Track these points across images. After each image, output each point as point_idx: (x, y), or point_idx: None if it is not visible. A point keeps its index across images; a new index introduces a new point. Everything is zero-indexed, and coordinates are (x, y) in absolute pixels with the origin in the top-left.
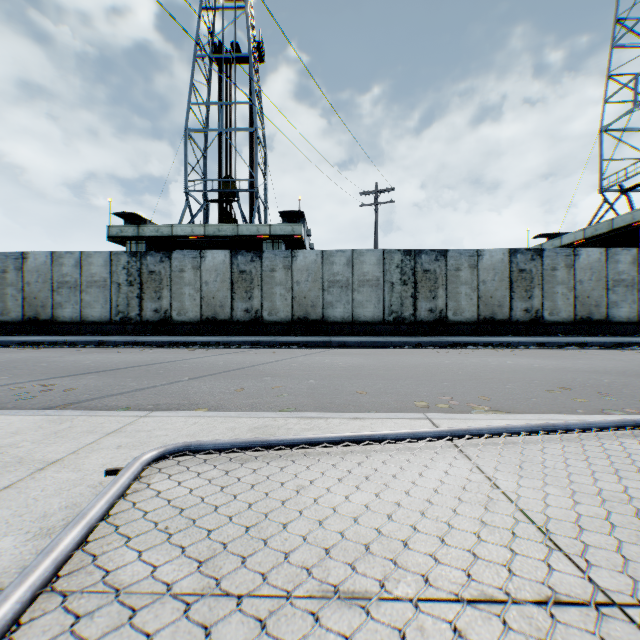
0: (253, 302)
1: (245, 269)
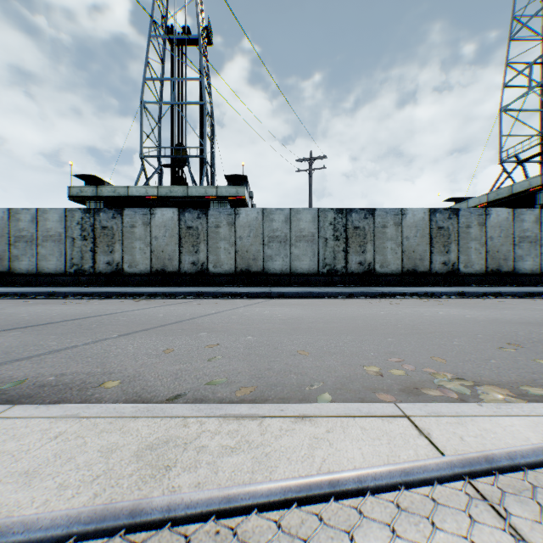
0: (199, 255)
1: (192, 225)
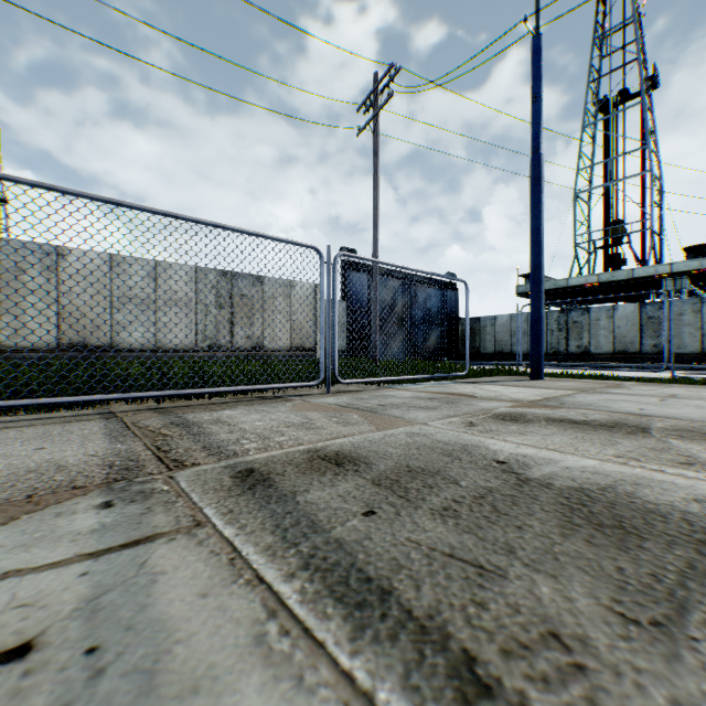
0: (659, 339)
1: (652, 315)
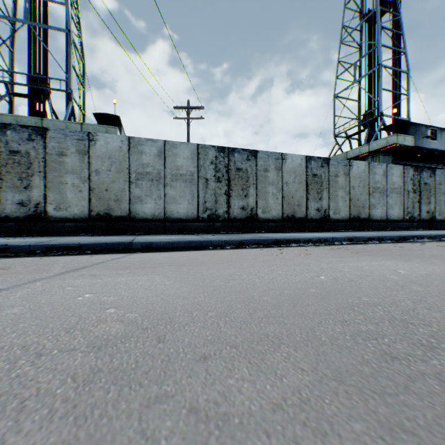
0: (32, 193)
1: (19, 149)
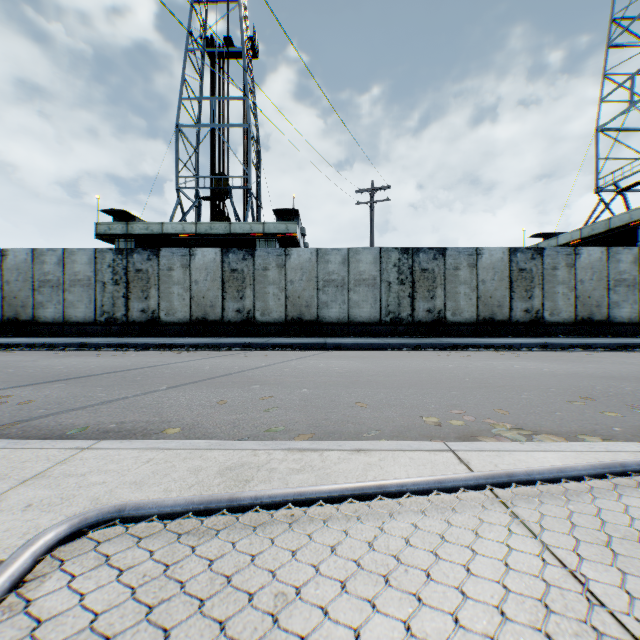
0: (245, 302)
1: (237, 268)
